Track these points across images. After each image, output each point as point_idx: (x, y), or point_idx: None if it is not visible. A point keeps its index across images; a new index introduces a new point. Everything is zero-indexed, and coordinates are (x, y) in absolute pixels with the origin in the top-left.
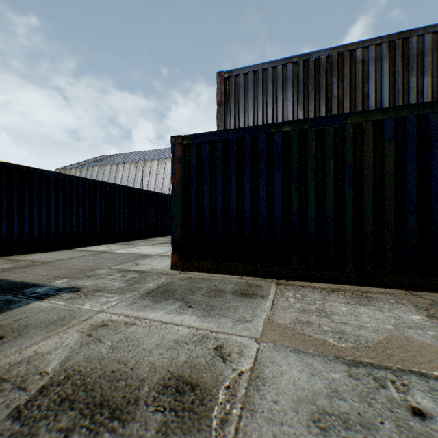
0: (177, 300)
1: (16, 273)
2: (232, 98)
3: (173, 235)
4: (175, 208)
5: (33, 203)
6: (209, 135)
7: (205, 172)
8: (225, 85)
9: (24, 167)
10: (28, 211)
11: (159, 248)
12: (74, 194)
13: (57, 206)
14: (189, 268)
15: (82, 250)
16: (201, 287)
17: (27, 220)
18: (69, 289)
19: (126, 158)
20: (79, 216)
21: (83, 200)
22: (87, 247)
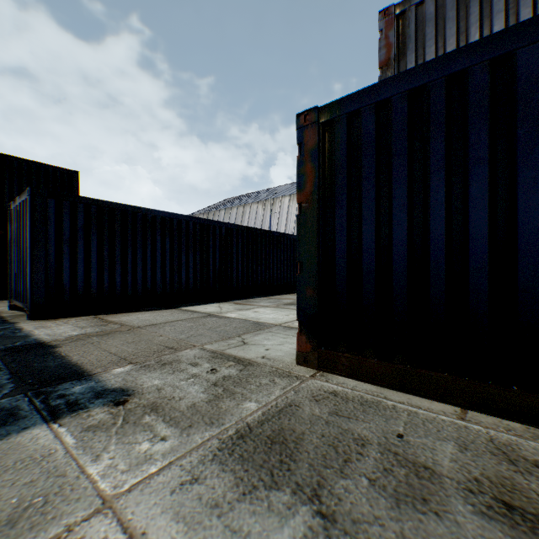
0: (301, 491)
1: (85, 344)
2: (409, 48)
3: (300, 300)
4: (304, 248)
5: (136, 250)
6: (375, 90)
7: (365, 172)
8: (395, 29)
9: (126, 206)
10: (131, 259)
11: (284, 313)
12: (182, 237)
13: (163, 253)
14: (332, 366)
15: (187, 310)
16: (363, 439)
17: (129, 270)
18: (115, 393)
19: (254, 198)
20: (189, 266)
21: (193, 246)
22: (196, 306)
